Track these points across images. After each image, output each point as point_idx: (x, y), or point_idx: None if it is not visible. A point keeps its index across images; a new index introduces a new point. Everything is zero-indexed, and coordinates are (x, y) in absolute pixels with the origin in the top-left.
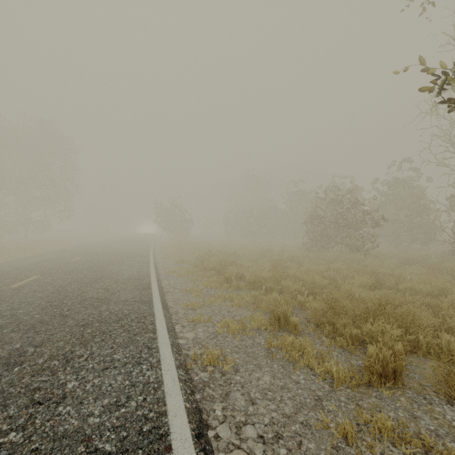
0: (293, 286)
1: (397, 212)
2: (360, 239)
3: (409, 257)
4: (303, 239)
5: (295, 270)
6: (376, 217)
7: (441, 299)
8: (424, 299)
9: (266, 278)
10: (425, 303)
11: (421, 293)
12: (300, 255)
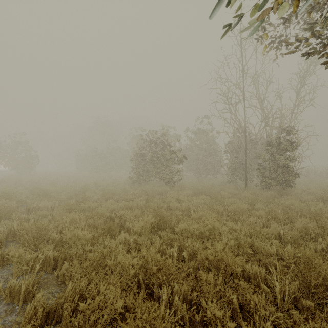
0: (24, 257)
1: (198, 153)
2: (170, 174)
3: (202, 186)
4: (130, 174)
5: (75, 216)
6: (181, 156)
7: (208, 245)
8: (194, 246)
9: (18, 235)
10: (195, 250)
11: (194, 234)
12: (115, 190)
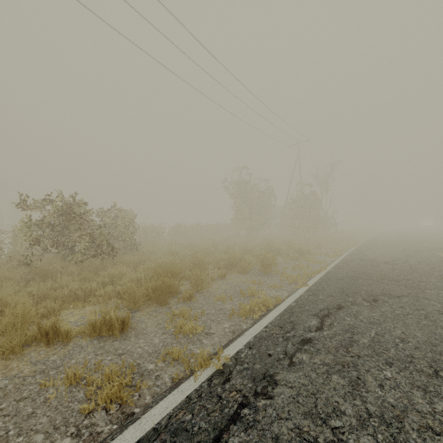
0: None
1: None
2: None
3: None
4: None
5: None
6: None
7: None
8: None
9: None
10: None
11: None
12: None
